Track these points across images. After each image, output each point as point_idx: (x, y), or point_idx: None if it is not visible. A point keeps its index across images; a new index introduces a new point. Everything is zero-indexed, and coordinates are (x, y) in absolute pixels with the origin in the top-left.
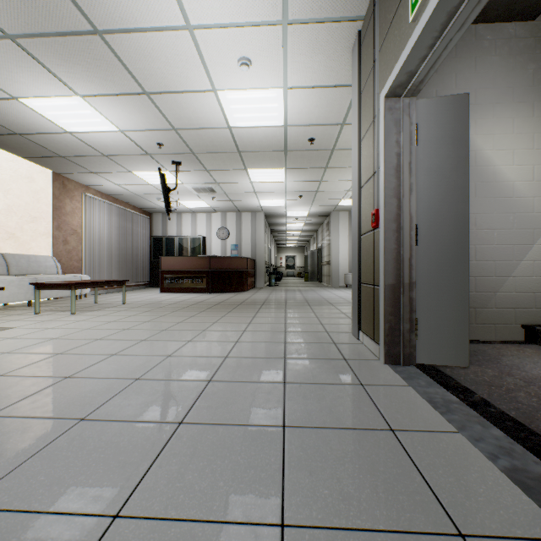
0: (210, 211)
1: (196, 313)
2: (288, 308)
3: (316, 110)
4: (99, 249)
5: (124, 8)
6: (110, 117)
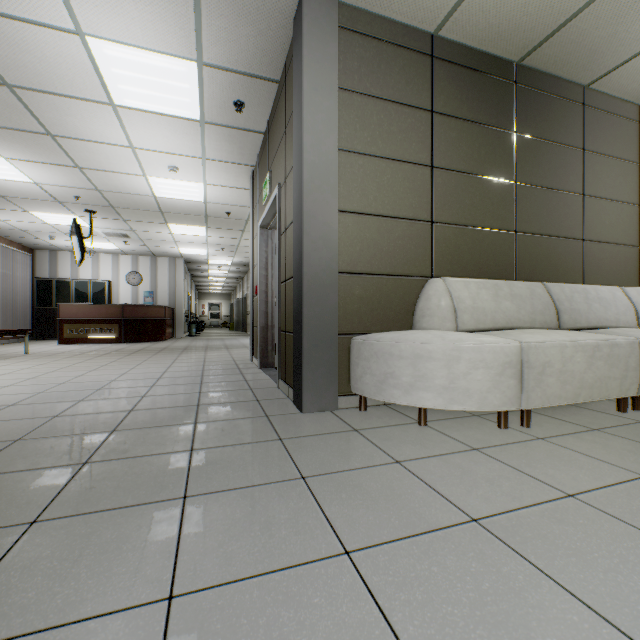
0: (117, 253)
1: (123, 356)
2: (209, 351)
3: (230, 197)
4: None
5: (82, 131)
6: (29, 174)
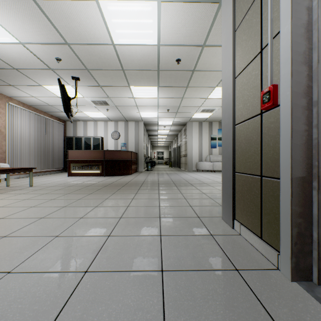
0: (106, 120)
1: (85, 195)
2: (161, 189)
3: (184, 29)
4: (21, 145)
5: None
6: (6, 27)
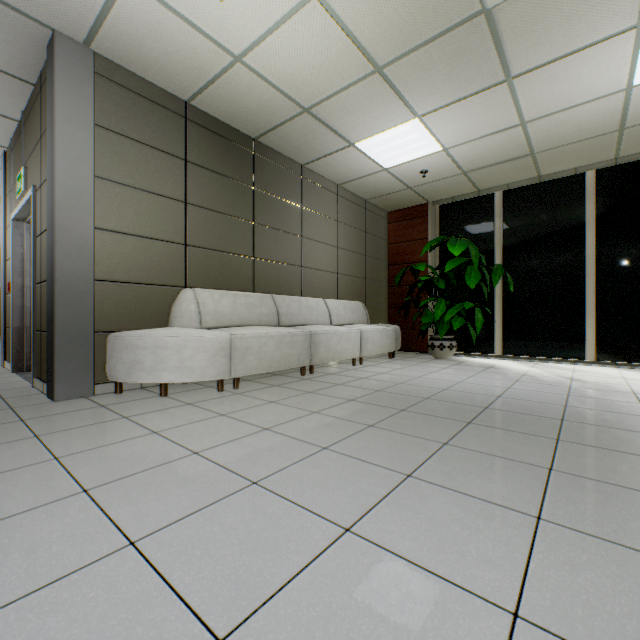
0: None
1: None
2: None
3: None
4: None
5: None
6: None
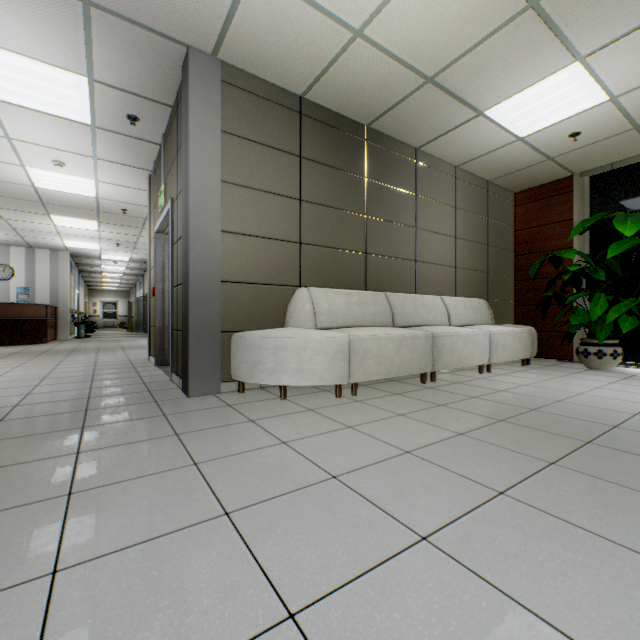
0: None
1: None
2: (101, 352)
3: (126, 196)
4: None
5: None
6: None
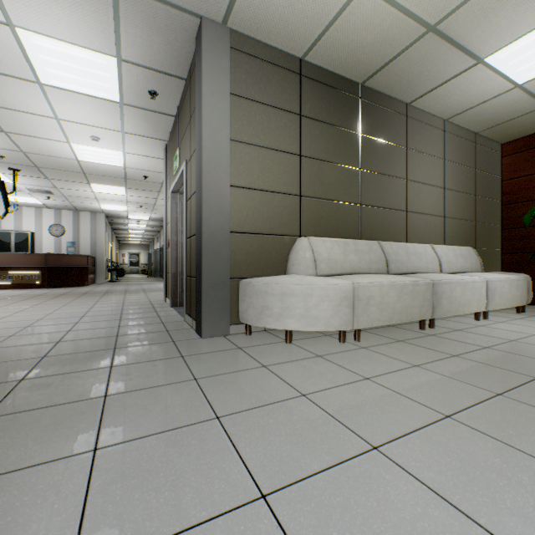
0: (40, 207)
1: (47, 300)
2: (128, 294)
3: (147, 164)
4: None
5: (9, 102)
6: None
